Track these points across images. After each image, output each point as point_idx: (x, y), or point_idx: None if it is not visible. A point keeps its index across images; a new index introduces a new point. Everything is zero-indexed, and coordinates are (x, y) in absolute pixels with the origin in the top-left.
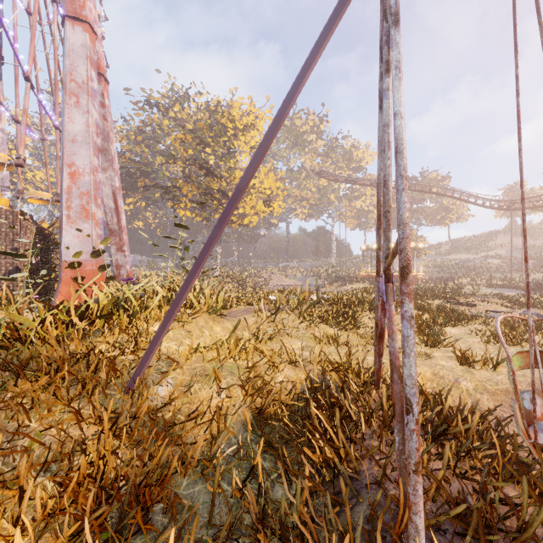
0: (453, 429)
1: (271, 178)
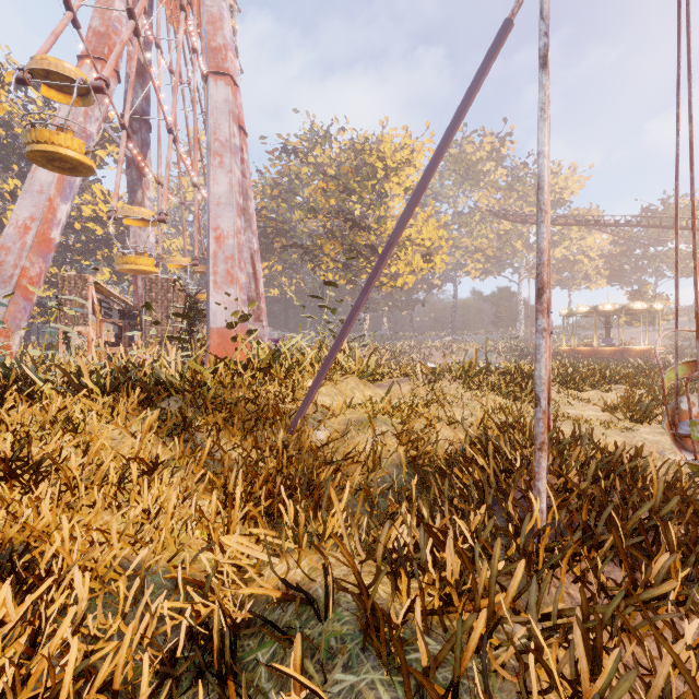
0: (617, 468)
1: (431, 226)
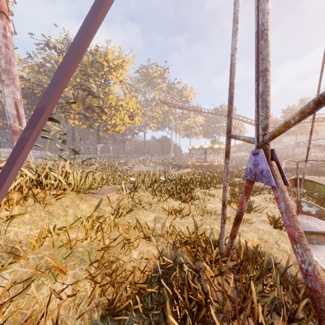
0: None
1: (133, 101)
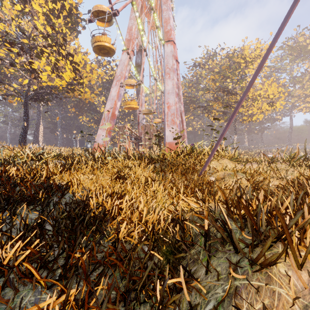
0: None
1: (273, 86)
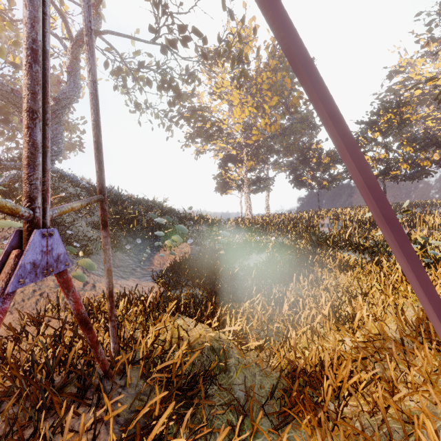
0: None
1: None
